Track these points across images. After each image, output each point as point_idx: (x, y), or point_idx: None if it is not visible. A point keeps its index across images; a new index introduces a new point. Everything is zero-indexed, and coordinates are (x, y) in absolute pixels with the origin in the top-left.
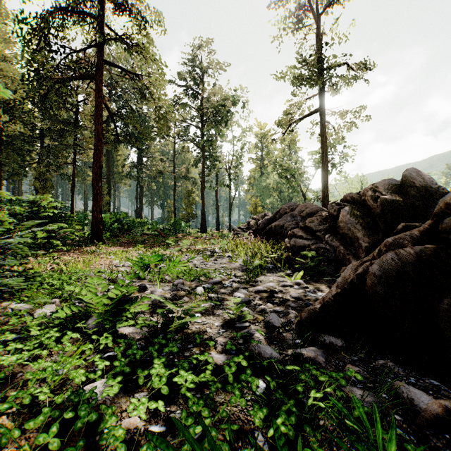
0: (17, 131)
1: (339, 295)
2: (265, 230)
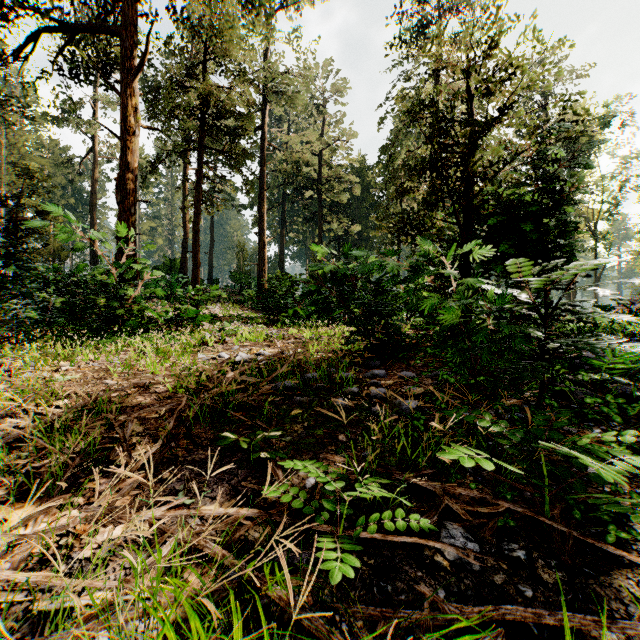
0: (356, 230)
1: None
2: None
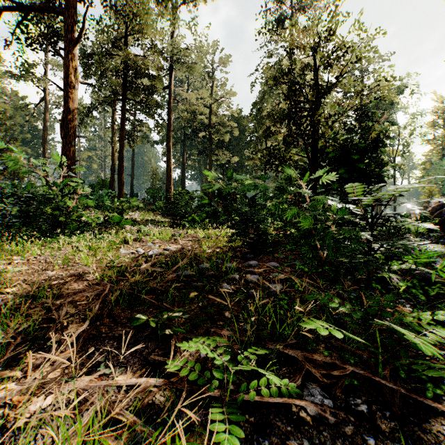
0: (235, 160)
1: (444, 219)
2: (433, 213)
